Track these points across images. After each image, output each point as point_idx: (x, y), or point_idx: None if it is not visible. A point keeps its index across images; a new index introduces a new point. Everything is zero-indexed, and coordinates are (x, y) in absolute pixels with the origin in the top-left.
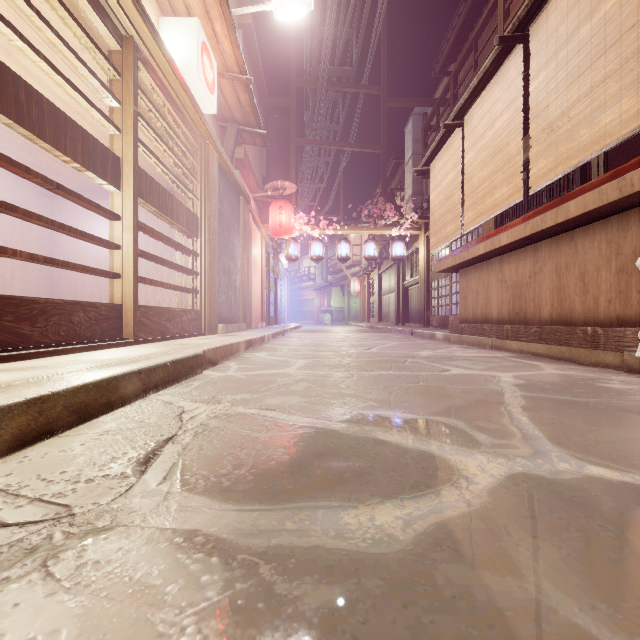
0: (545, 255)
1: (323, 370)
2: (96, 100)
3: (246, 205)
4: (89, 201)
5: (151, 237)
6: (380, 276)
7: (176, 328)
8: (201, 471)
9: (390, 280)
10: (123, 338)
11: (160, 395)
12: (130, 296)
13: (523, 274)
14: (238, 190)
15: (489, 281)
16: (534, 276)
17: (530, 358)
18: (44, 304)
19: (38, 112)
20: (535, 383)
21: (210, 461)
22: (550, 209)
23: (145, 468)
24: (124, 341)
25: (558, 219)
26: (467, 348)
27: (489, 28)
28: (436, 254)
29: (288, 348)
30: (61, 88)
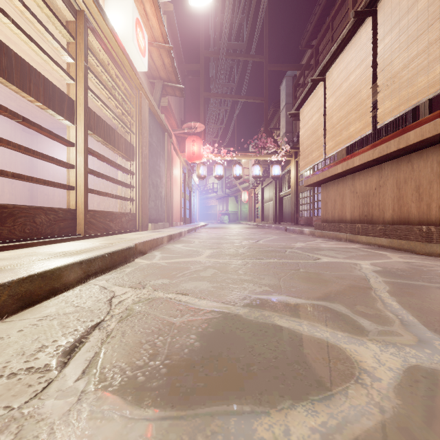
0: (388, 173)
1: (225, 258)
2: (59, 61)
3: (169, 139)
4: (49, 131)
5: (102, 161)
6: (263, 189)
7: (117, 226)
8: (119, 363)
9: (270, 192)
10: (76, 234)
11: (98, 280)
12: (81, 203)
13: (370, 187)
14: (163, 128)
15: (344, 192)
16: (379, 188)
17: (377, 249)
18: (12, 209)
19: (7, 61)
20: (389, 270)
21: (129, 350)
22: (393, 138)
23: (68, 359)
24: (76, 236)
25: (400, 145)
26: (328, 241)
27: (341, 13)
28: (303, 174)
29: (199, 241)
30: (33, 52)
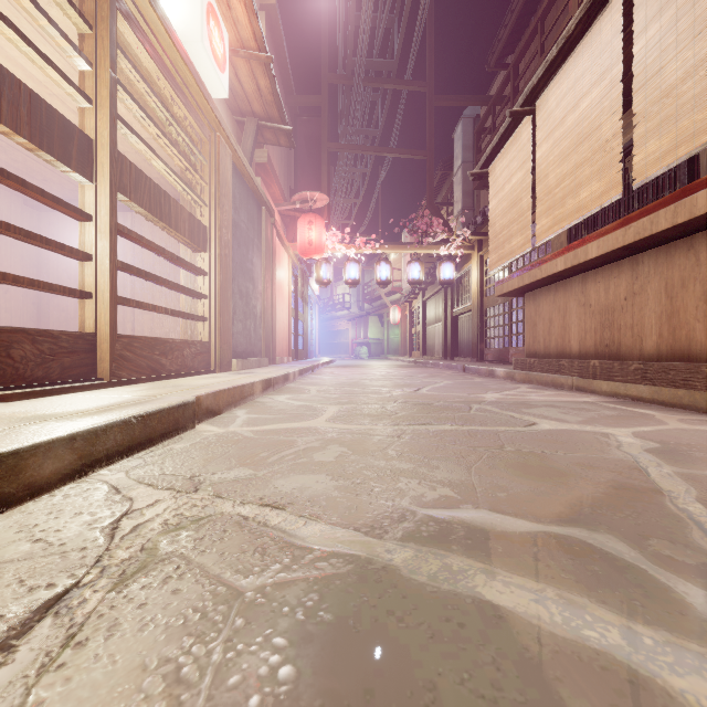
0: (649, 270)
1: (362, 423)
2: (76, 78)
3: (269, 217)
4: (41, 191)
5: (156, 255)
6: (424, 304)
7: (175, 364)
8: None
9: (436, 308)
10: (95, 378)
11: (111, 472)
12: (106, 322)
13: (616, 295)
14: (258, 199)
15: (567, 305)
16: (632, 297)
17: (631, 404)
18: None
19: None
20: (676, 447)
21: (100, 701)
22: (665, 206)
23: None
24: (94, 382)
25: (678, 218)
26: (540, 389)
27: (556, 9)
28: (492, 277)
29: (317, 389)
30: (29, 60)
